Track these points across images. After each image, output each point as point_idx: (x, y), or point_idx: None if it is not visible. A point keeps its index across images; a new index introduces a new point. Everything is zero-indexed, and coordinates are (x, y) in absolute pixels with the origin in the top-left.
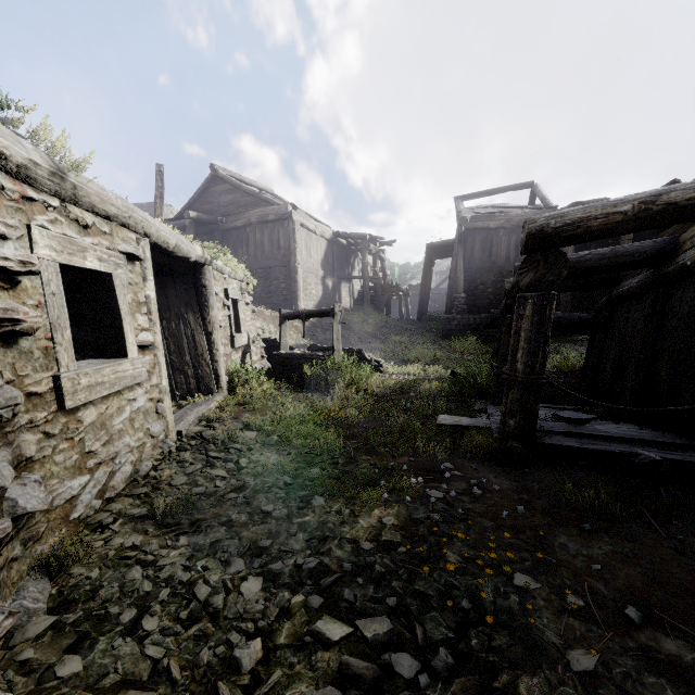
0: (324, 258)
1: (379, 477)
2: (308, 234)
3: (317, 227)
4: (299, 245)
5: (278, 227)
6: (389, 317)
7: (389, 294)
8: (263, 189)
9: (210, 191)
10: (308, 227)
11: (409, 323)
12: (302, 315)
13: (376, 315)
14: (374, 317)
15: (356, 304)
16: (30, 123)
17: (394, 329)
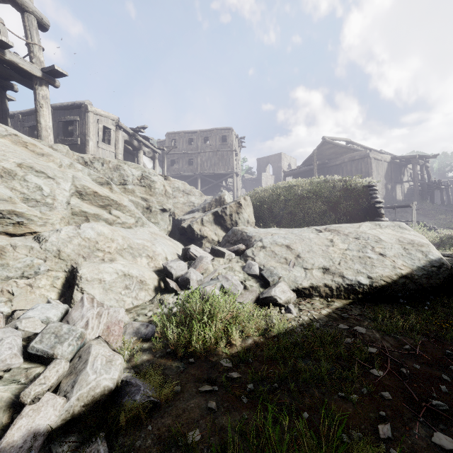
0: (385, 173)
1: (450, 248)
2: (377, 162)
3: (382, 157)
4: (373, 170)
5: (361, 162)
6: (432, 203)
7: (432, 189)
8: (345, 140)
9: (321, 149)
10: (377, 158)
11: (451, 206)
12: (393, 207)
13: (423, 203)
14: (422, 204)
15: (406, 197)
16: (368, 178)
17: (439, 211)
